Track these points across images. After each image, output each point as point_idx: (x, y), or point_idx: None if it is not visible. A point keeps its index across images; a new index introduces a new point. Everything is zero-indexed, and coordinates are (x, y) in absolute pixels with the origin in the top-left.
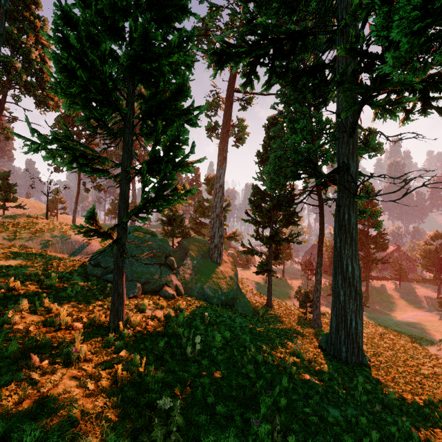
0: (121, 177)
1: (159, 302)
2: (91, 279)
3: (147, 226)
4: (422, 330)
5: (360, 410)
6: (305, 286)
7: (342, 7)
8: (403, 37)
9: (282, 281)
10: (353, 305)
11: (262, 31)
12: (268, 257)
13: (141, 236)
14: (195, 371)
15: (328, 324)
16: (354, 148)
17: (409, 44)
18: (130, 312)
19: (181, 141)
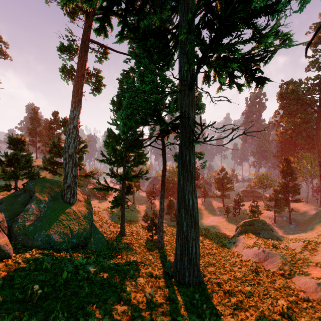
0: None
1: None
2: None
3: None
4: (219, 229)
5: None
6: (150, 208)
7: None
8: None
9: (133, 207)
10: (193, 233)
11: None
12: (122, 192)
13: None
14: None
15: (168, 240)
16: (193, 100)
17: None
18: None
19: None
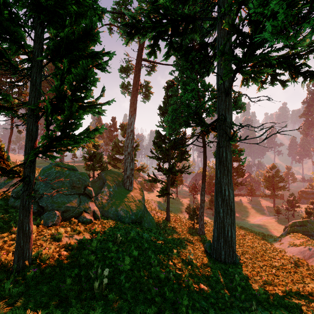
0: (27, 115)
1: (77, 228)
2: (10, 211)
3: (74, 161)
4: (266, 229)
5: (243, 311)
6: (192, 202)
7: (221, 1)
8: (281, 7)
9: (176, 200)
10: (229, 220)
11: (163, 11)
12: (167, 184)
13: (62, 171)
14: (101, 309)
15: (209, 230)
16: (229, 104)
17: (285, 14)
18: (44, 243)
19: (89, 82)
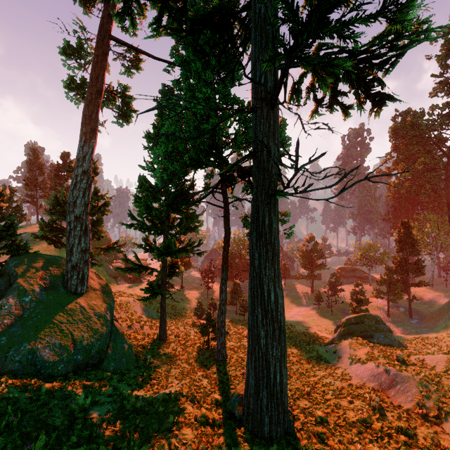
0: None
1: None
2: None
3: None
4: (308, 327)
5: None
6: (205, 295)
7: None
8: None
9: (180, 294)
10: (277, 350)
11: None
12: (162, 274)
13: None
14: None
15: (233, 348)
16: (276, 125)
17: None
18: None
19: None
